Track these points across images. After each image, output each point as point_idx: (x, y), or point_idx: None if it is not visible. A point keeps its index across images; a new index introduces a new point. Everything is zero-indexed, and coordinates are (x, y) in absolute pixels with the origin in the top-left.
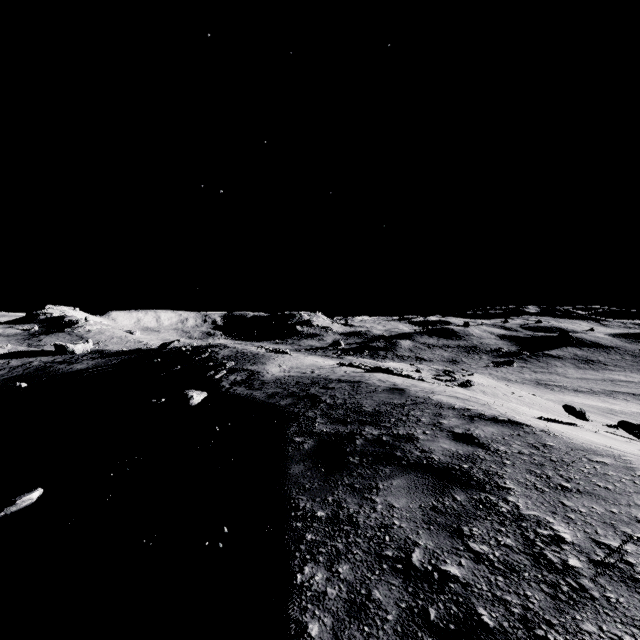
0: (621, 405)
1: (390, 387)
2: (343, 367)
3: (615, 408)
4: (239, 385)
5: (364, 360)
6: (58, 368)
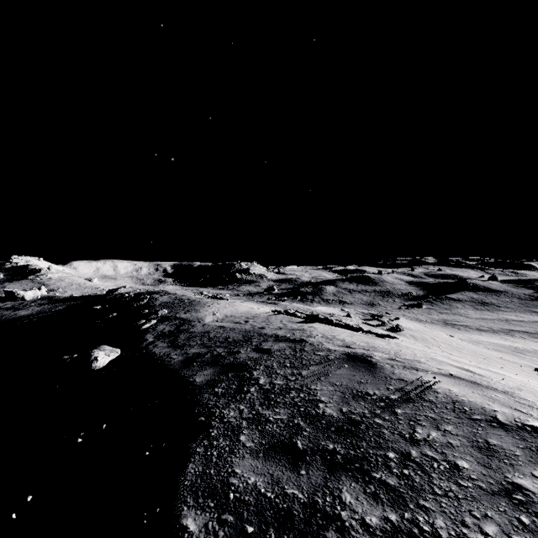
0: (521, 343)
1: (347, 354)
2: (278, 315)
3: (518, 346)
4: (163, 338)
5: (297, 305)
6: (2, 314)
